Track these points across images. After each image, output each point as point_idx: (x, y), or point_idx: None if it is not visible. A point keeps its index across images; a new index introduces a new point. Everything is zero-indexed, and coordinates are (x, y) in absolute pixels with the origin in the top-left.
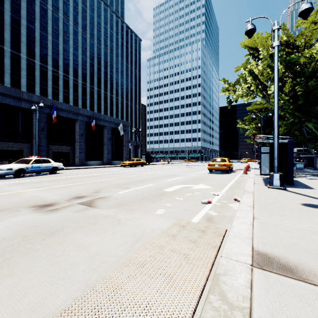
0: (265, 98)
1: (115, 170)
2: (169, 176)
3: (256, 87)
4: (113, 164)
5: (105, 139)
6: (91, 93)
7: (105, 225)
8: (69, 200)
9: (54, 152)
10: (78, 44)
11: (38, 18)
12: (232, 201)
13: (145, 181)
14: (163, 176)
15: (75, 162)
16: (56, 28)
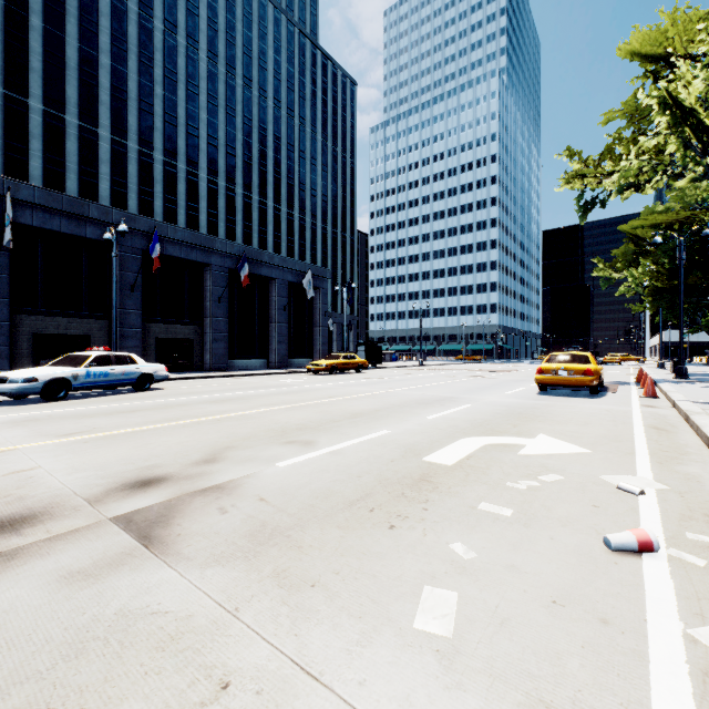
0: None
1: (292, 383)
2: (431, 403)
3: (682, 147)
4: (291, 366)
5: (272, 309)
6: (245, 208)
7: None
8: (100, 498)
9: (158, 340)
10: (218, 102)
11: (133, 49)
12: None
13: (366, 419)
14: (413, 401)
15: (206, 361)
16: (172, 69)
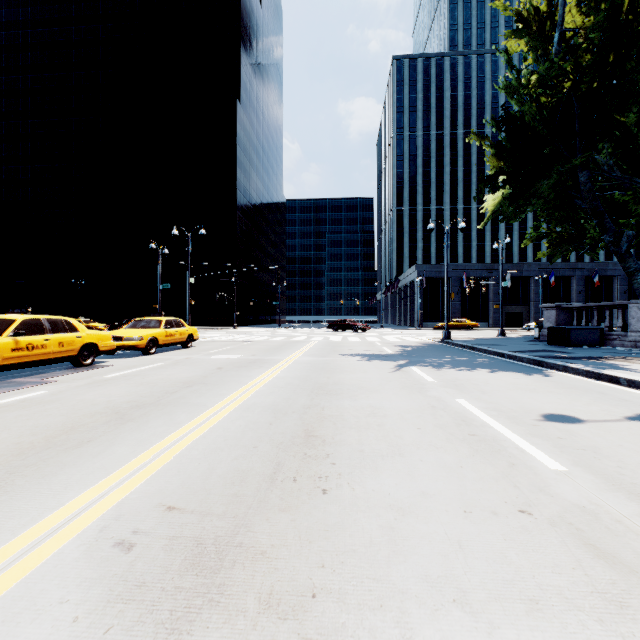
0: None
1: None
2: None
3: None
4: None
5: (615, 293)
6: None
7: None
8: None
9: None
10: None
11: None
12: None
13: None
14: None
15: None
16: None
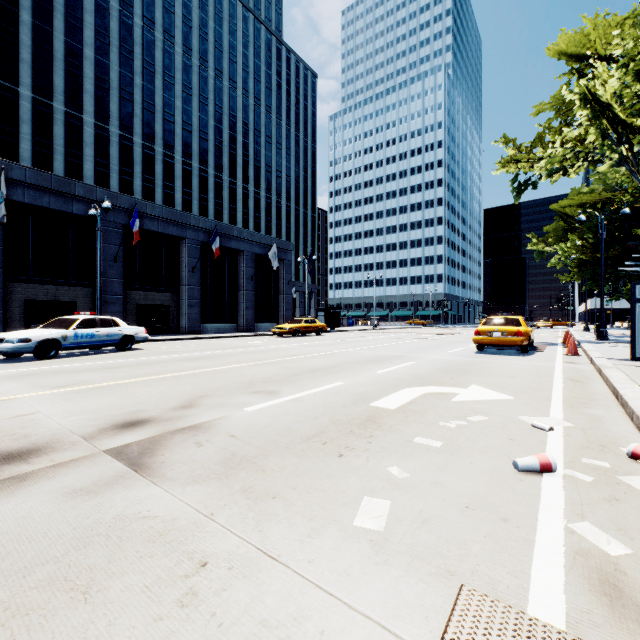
0: (625, 165)
1: (258, 344)
2: (381, 360)
3: (600, 137)
4: (258, 330)
5: (241, 278)
6: (216, 187)
7: (120, 615)
8: (93, 435)
9: (138, 306)
10: (192, 92)
11: (115, 43)
12: (626, 462)
13: (323, 373)
14: (365, 358)
15: (181, 325)
16: (150, 61)
